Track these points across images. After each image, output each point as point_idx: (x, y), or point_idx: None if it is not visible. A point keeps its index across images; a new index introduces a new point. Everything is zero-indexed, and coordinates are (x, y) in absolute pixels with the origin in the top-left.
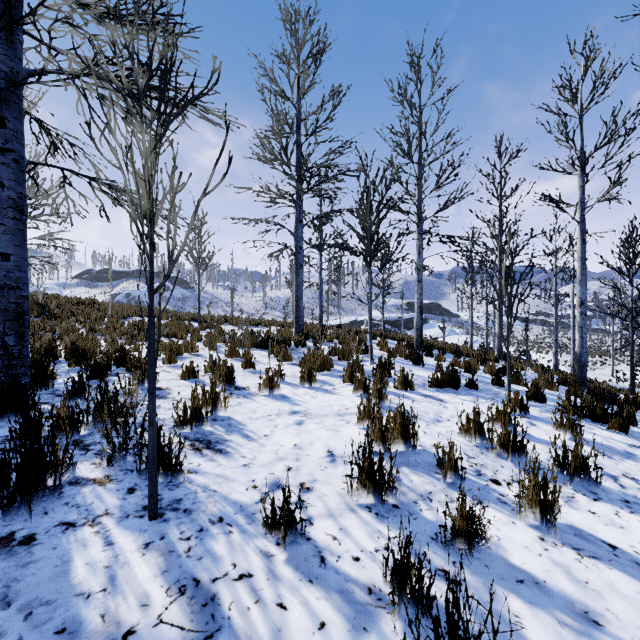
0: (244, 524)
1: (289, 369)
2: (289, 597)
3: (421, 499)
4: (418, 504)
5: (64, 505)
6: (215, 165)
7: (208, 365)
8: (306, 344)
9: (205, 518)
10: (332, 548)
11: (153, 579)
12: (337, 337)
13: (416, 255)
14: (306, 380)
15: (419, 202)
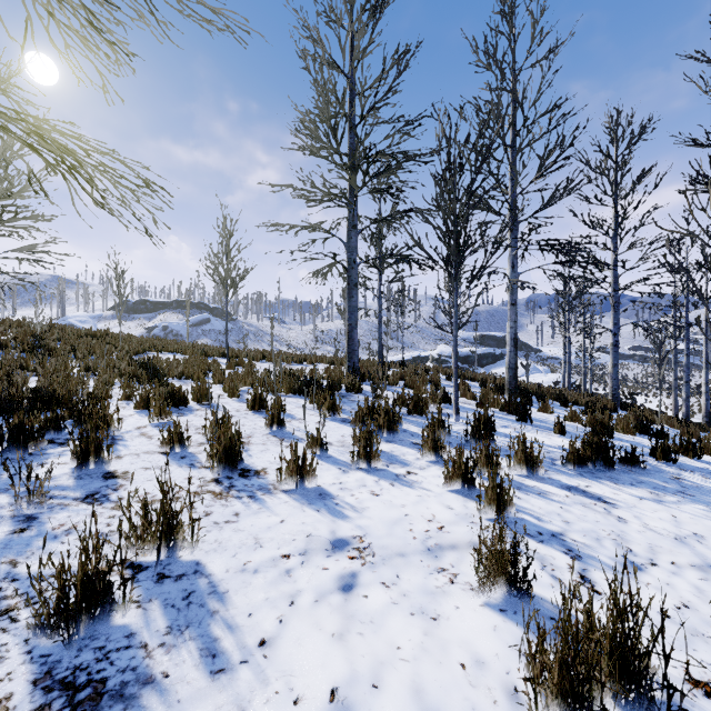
0: None
1: (336, 430)
2: None
3: None
4: None
5: None
6: None
7: (210, 426)
8: (362, 389)
9: None
10: None
11: None
12: (402, 378)
13: (509, 269)
14: (362, 456)
15: (513, 198)
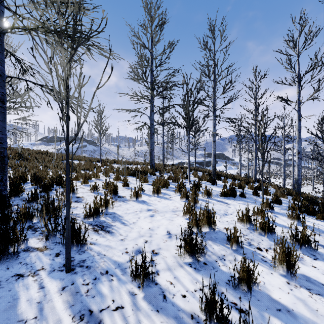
0: (120, 275)
1: (147, 187)
2: (145, 321)
3: (219, 259)
4: (217, 262)
5: (19, 263)
6: (103, 71)
7: (104, 185)
8: (155, 174)
9: (98, 271)
10: (170, 289)
11: (65, 310)
12: (171, 170)
13: (212, 128)
14: (155, 192)
15: (214, 101)
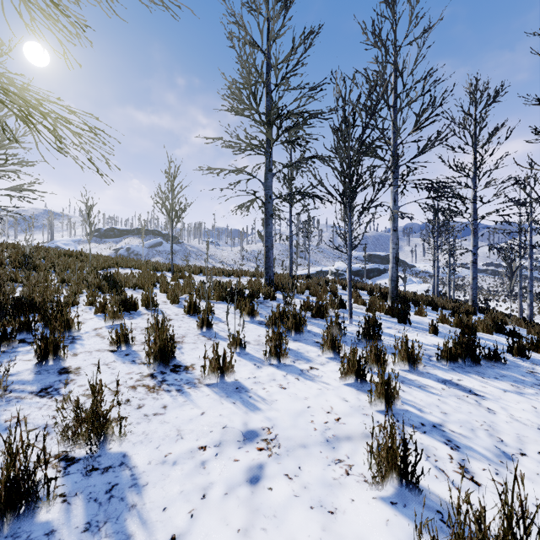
0: None
1: (254, 331)
2: None
3: None
4: None
5: None
6: None
7: (151, 328)
8: (275, 297)
9: None
10: None
11: None
12: (307, 288)
13: (391, 203)
14: (273, 354)
15: (394, 147)
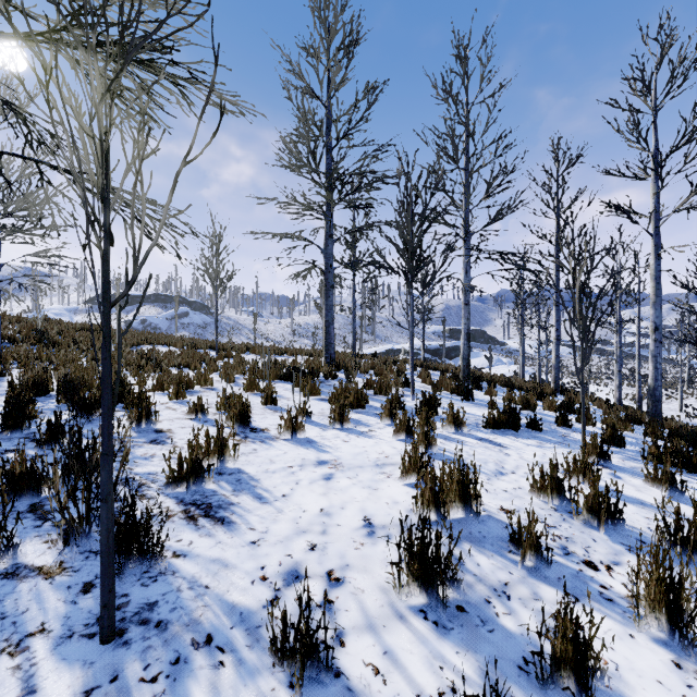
0: (243, 647)
1: (317, 406)
2: None
3: (495, 595)
4: (492, 604)
5: None
6: (200, 118)
7: (221, 401)
8: (337, 376)
9: (186, 637)
10: (373, 692)
11: None
12: (372, 368)
13: (463, 274)
14: (337, 420)
15: (466, 214)
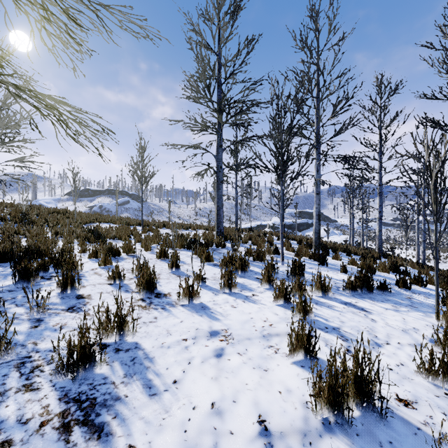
0: None
1: (210, 270)
2: None
3: None
4: None
5: None
6: None
7: (136, 268)
8: (225, 245)
9: None
10: None
11: None
12: (250, 239)
13: (315, 172)
14: (226, 285)
15: (317, 129)
